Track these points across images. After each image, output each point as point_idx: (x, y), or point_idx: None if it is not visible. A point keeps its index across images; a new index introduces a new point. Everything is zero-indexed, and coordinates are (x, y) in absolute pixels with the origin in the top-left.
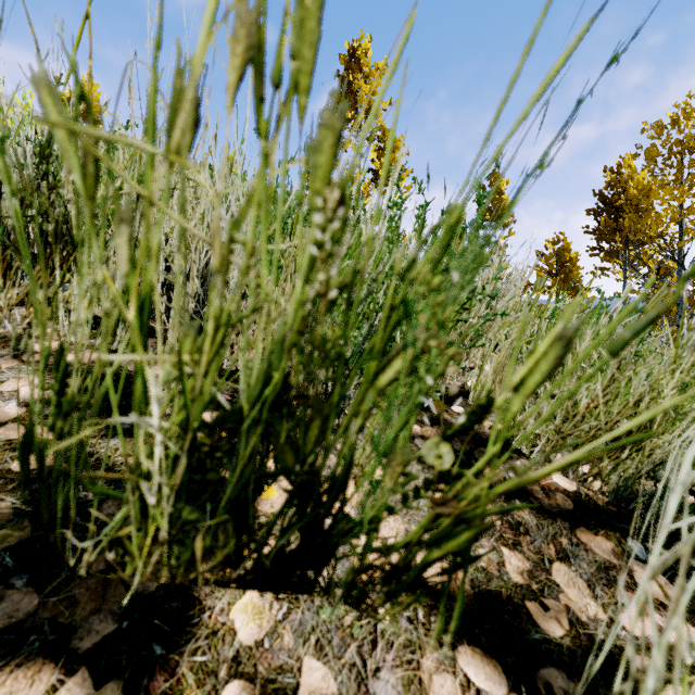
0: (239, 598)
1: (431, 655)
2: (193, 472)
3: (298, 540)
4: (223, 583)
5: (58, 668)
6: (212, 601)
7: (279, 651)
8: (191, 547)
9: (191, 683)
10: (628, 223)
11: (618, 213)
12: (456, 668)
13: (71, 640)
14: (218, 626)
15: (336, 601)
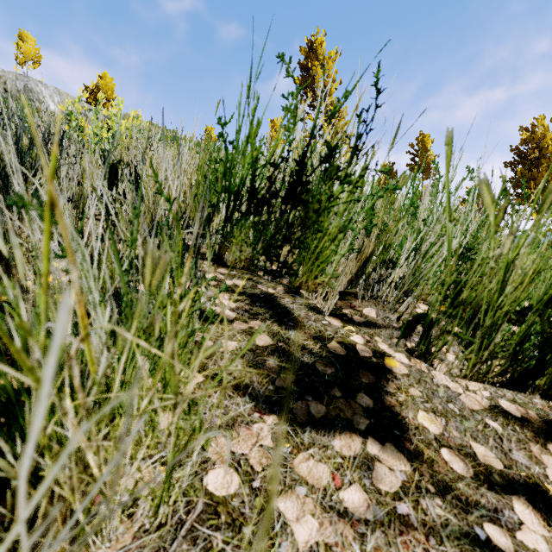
0: (417, 414)
1: (534, 447)
2: (346, 351)
3: (426, 389)
4: (493, 384)
5: (358, 436)
6: (404, 414)
7: (455, 438)
8: (491, 365)
9: (423, 447)
10: (541, 172)
11: (532, 164)
12: (551, 453)
13: (353, 425)
14: (416, 425)
15: (467, 419)
